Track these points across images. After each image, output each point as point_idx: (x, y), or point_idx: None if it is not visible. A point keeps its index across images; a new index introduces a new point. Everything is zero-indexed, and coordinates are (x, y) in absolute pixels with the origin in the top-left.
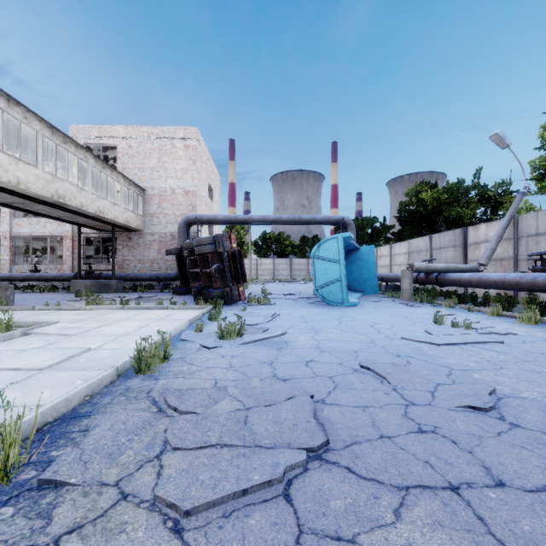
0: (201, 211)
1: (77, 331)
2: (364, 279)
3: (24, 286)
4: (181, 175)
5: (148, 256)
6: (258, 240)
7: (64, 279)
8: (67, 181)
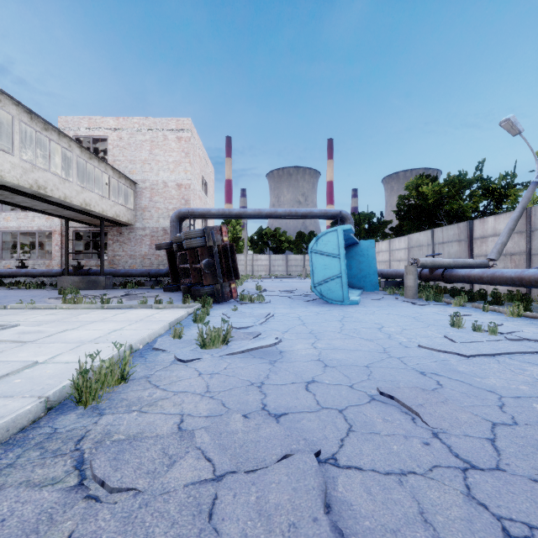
0: (195, 205)
1: (35, 336)
2: (364, 275)
3: (10, 282)
4: (173, 167)
5: (140, 251)
6: (253, 235)
7: (51, 275)
8: (49, 171)
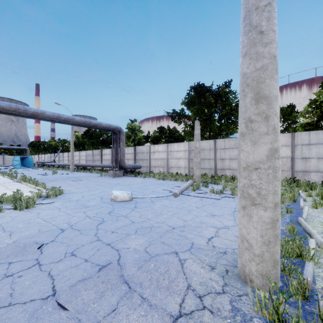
0: None
1: None
2: (30, 164)
3: None
4: None
5: None
6: None
7: None
8: None
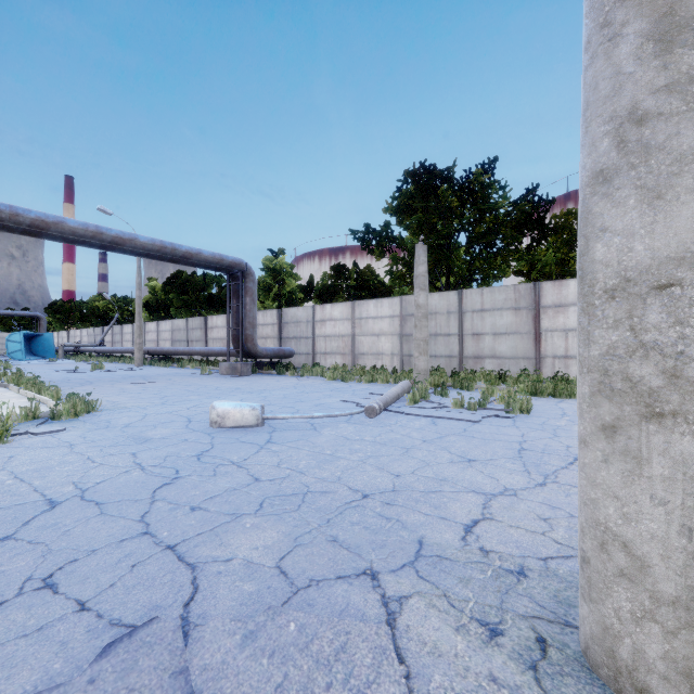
0: None
1: None
2: (47, 350)
3: None
4: None
5: None
6: None
7: None
8: None
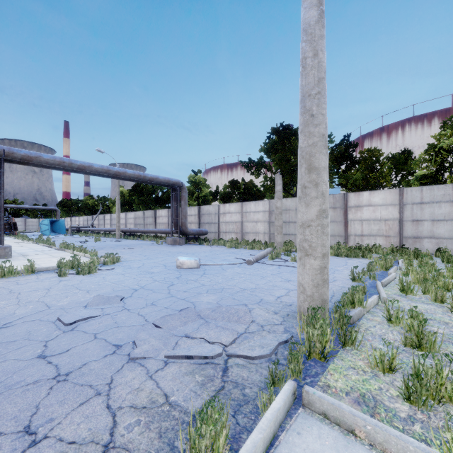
0: None
1: None
2: (61, 229)
3: None
4: None
5: None
6: None
7: None
8: None
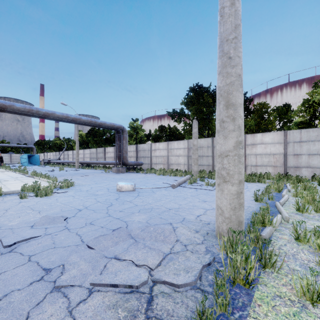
0: None
1: None
2: (36, 162)
3: None
4: None
5: None
6: None
7: None
8: None
